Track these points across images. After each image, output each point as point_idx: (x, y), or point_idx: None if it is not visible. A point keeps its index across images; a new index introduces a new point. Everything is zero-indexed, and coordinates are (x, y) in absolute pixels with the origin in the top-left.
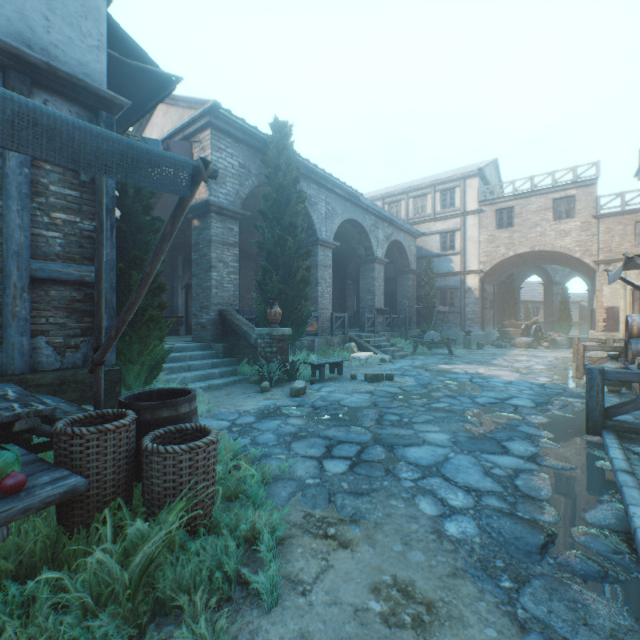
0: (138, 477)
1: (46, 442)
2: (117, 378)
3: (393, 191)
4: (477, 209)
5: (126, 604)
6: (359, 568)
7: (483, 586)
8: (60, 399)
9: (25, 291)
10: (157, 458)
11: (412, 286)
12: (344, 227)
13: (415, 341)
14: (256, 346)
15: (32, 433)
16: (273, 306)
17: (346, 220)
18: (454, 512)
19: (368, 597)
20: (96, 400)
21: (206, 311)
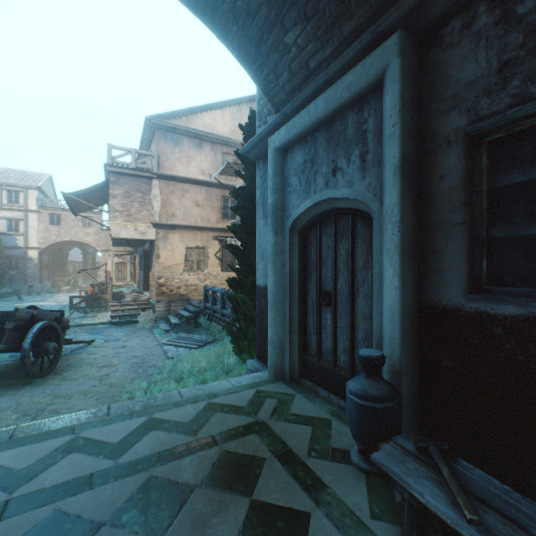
0: None
1: None
2: None
3: None
4: (38, 210)
5: None
6: None
7: None
8: None
9: None
10: None
11: None
12: None
13: None
14: None
15: None
16: None
17: None
18: None
19: None
20: None
21: None
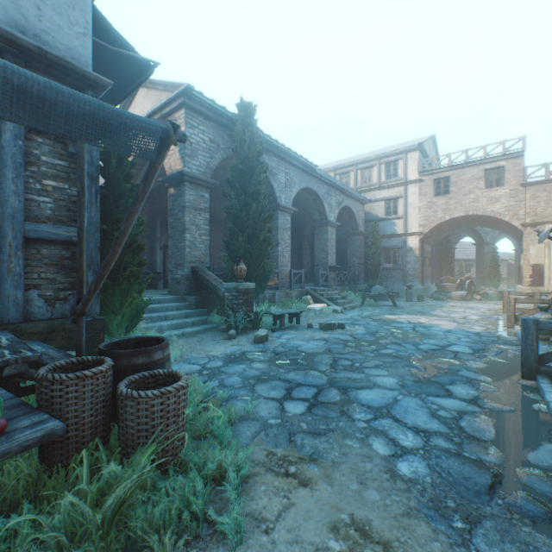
0: (115, 418)
1: (34, 385)
2: (101, 327)
3: (343, 163)
4: (417, 179)
5: (99, 543)
6: (318, 506)
7: (437, 526)
8: (49, 346)
9: (19, 249)
10: (131, 402)
11: (360, 246)
12: (301, 195)
13: (363, 294)
14: (224, 298)
15: (21, 377)
16: (239, 263)
17: (303, 188)
18: (405, 452)
19: (327, 536)
20: (78, 347)
21: (181, 268)
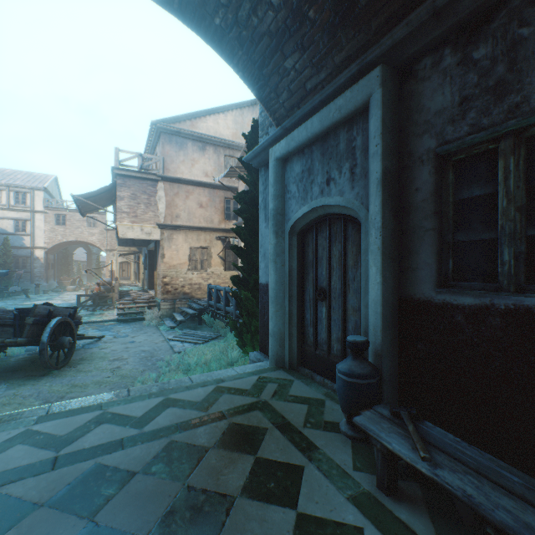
0: None
1: None
2: None
3: None
4: (44, 211)
5: None
6: None
7: None
8: None
9: None
10: None
11: None
12: None
13: (3, 292)
14: None
15: None
16: None
17: None
18: None
19: None
20: None
21: None
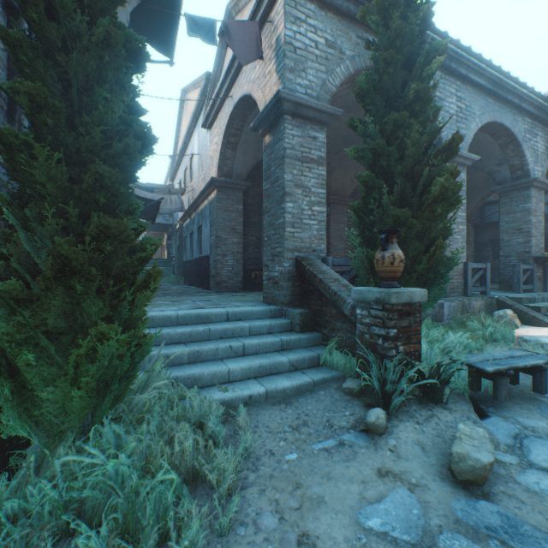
0: None
1: None
2: None
3: None
4: None
5: None
6: None
7: None
8: None
9: None
10: None
11: None
12: (476, 142)
13: None
14: (353, 320)
15: None
16: (387, 245)
17: (483, 127)
18: None
19: None
20: None
21: (278, 260)
